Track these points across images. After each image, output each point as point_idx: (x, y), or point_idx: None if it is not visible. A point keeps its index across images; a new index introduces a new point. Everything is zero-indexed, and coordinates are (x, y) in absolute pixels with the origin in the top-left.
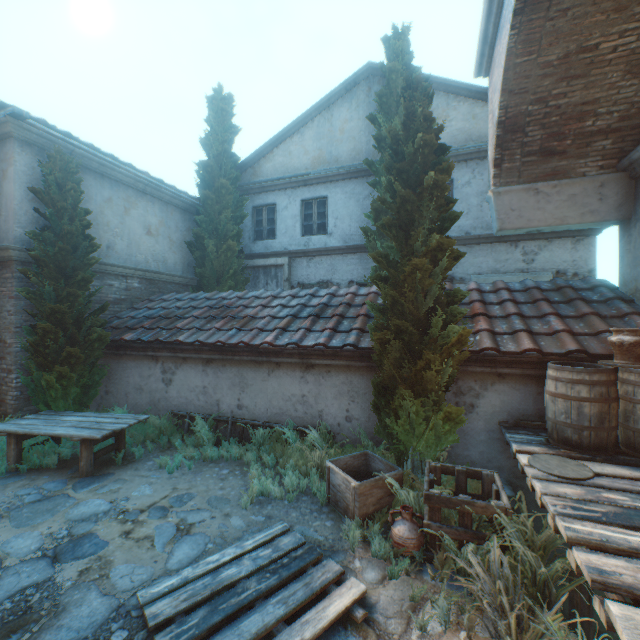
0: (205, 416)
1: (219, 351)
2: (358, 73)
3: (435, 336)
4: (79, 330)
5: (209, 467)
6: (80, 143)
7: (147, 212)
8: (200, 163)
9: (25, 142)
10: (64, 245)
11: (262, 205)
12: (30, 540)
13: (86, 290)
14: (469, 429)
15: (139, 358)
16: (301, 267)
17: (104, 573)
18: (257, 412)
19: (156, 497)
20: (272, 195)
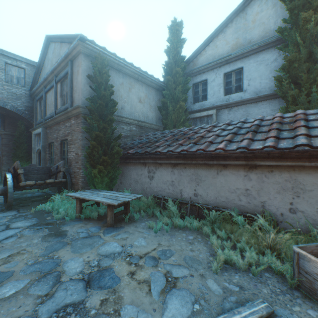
0: (173, 199)
1: (182, 158)
2: None
3: None
4: (108, 148)
5: (179, 232)
6: (109, 53)
7: (139, 90)
8: (164, 62)
9: (86, 55)
10: (101, 102)
11: (198, 82)
12: (77, 264)
13: (111, 127)
14: None
15: (136, 164)
16: (223, 115)
17: (116, 308)
18: (208, 199)
19: (148, 248)
20: (204, 75)
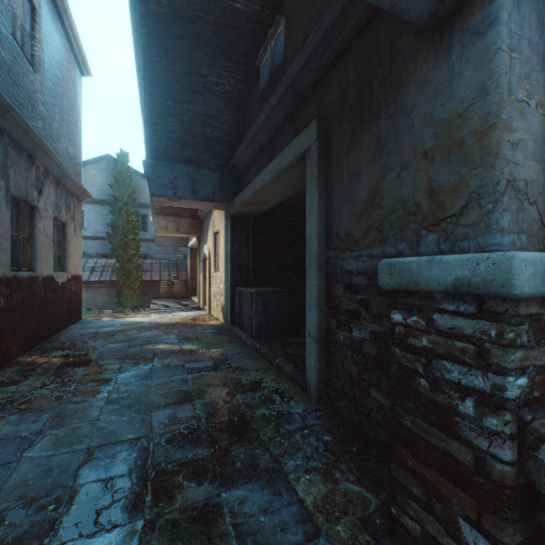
0: None
1: None
2: (103, 156)
3: (135, 276)
4: None
5: None
6: None
7: None
8: None
9: None
10: None
11: None
12: None
13: None
14: (145, 301)
15: None
16: None
17: None
18: None
19: None
20: None
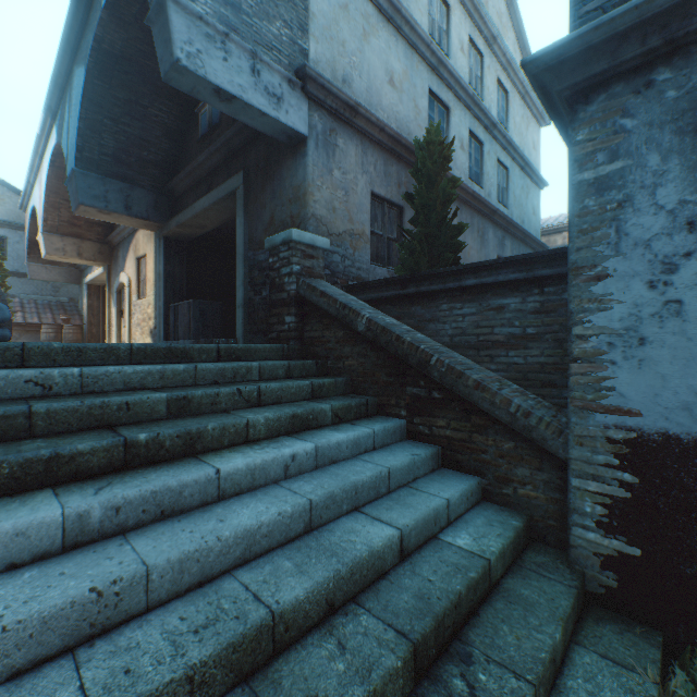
0: None
1: None
2: None
3: None
4: None
5: None
6: None
7: None
8: None
9: None
10: None
11: None
12: None
13: None
14: None
15: None
16: None
17: None
18: None
19: None
20: None
